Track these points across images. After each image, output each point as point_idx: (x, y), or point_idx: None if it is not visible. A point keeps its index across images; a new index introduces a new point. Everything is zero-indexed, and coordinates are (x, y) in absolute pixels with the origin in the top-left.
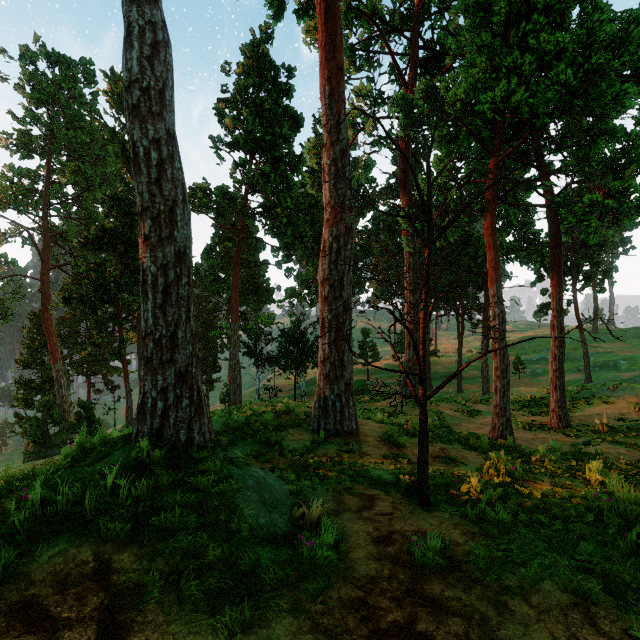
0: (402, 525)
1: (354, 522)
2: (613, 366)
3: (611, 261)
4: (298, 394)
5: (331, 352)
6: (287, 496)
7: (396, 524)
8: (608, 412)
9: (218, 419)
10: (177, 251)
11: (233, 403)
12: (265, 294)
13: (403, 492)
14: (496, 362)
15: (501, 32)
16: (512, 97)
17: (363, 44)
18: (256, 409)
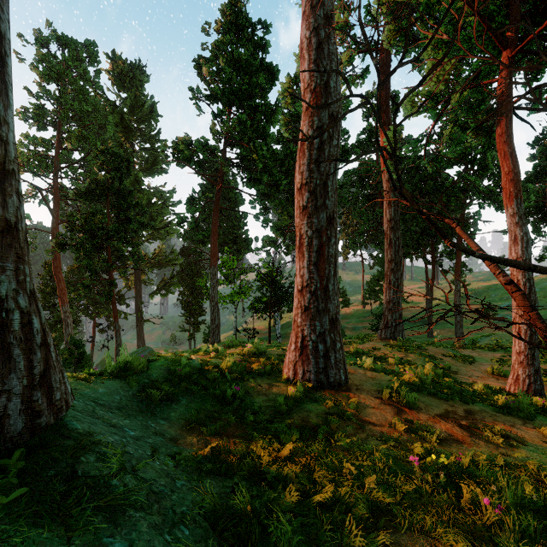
0: None
1: None
2: None
3: None
4: (274, 336)
5: (311, 278)
6: None
7: None
8: None
9: (162, 363)
10: None
11: (212, 343)
12: (244, 244)
13: None
14: None
15: None
16: None
17: None
18: (220, 350)
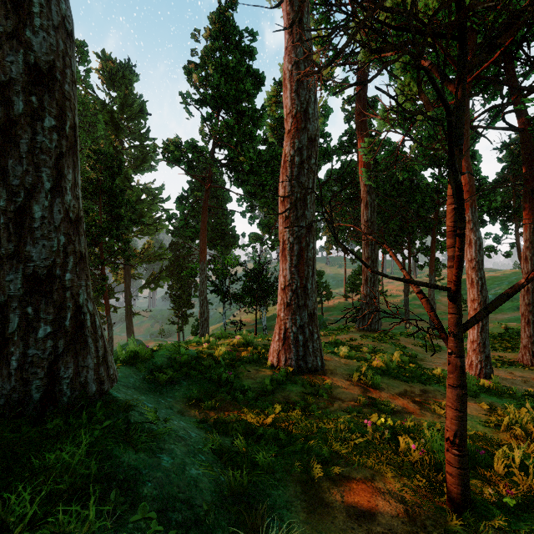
0: None
1: None
2: None
3: None
4: (260, 328)
5: (293, 278)
6: (222, 502)
7: None
8: None
9: (164, 352)
10: (31, 65)
11: (201, 335)
12: (231, 240)
13: (410, 475)
14: (473, 293)
15: None
16: None
17: None
18: (213, 341)
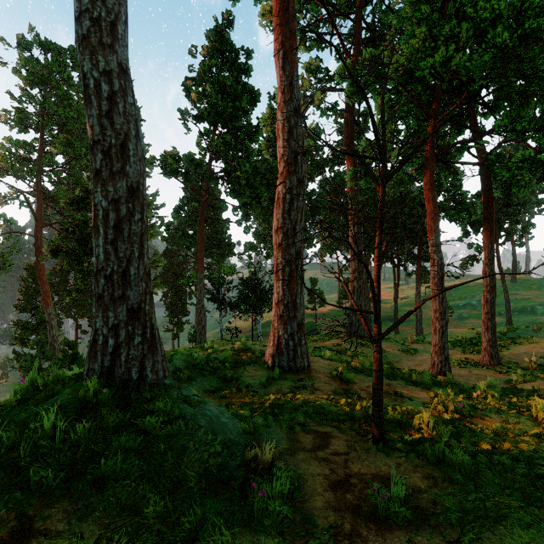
0: (359, 467)
1: (309, 463)
2: (530, 311)
3: (529, 219)
4: (255, 335)
5: (285, 295)
6: (241, 435)
7: (353, 466)
8: (534, 351)
9: (180, 356)
10: (129, 186)
11: (199, 342)
12: (227, 248)
13: (356, 429)
14: (435, 305)
15: (438, 8)
16: (449, 64)
17: (312, 26)
18: (216, 347)
